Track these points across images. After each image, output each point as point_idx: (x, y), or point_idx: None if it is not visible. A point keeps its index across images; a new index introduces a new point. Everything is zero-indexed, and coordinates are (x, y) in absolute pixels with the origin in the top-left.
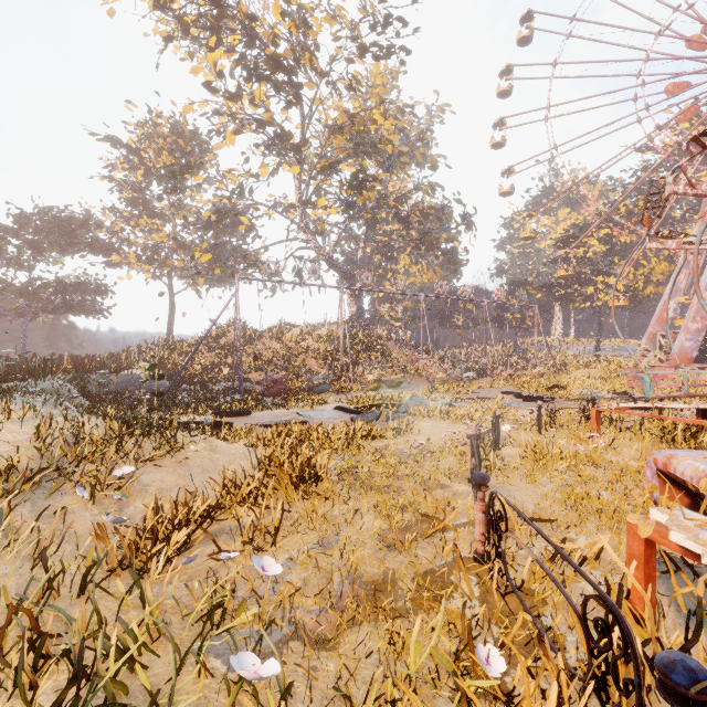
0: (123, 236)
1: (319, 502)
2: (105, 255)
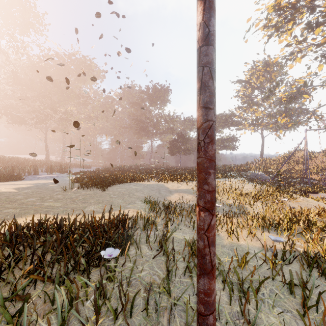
0: (243, 118)
1: None
2: (236, 126)
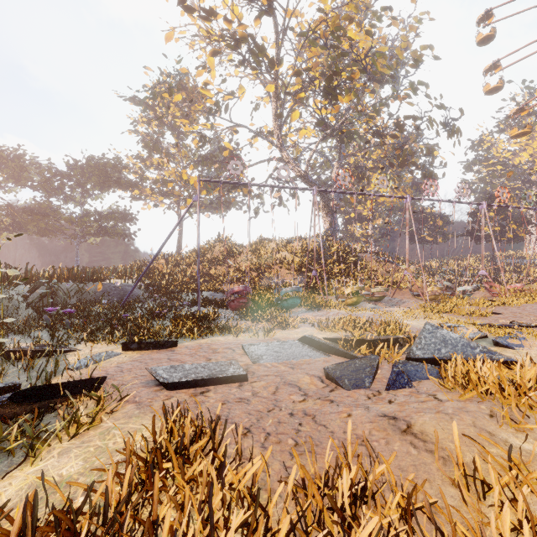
0: (141, 174)
1: None
2: (130, 190)
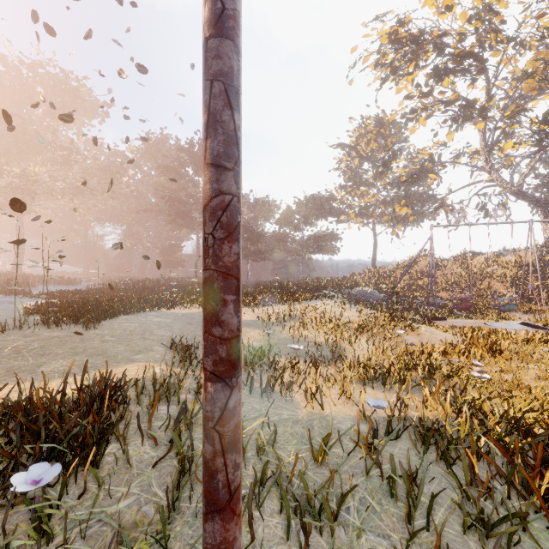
0: (347, 203)
1: (502, 361)
2: (337, 217)
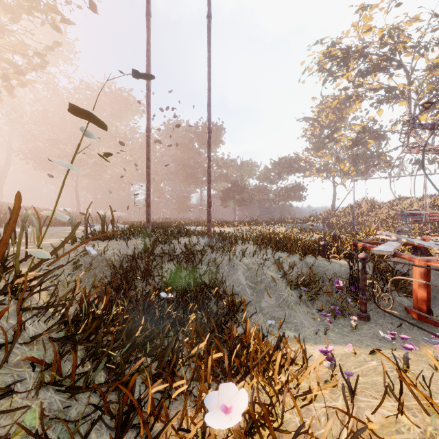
0: (310, 162)
1: None
2: (303, 173)
